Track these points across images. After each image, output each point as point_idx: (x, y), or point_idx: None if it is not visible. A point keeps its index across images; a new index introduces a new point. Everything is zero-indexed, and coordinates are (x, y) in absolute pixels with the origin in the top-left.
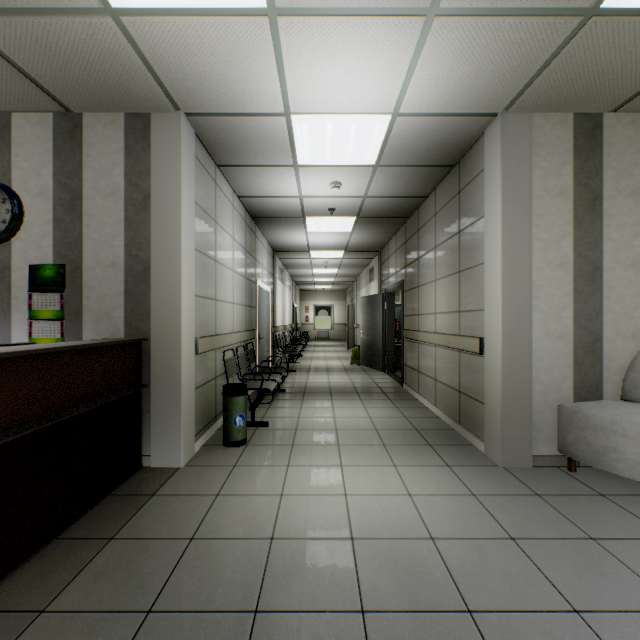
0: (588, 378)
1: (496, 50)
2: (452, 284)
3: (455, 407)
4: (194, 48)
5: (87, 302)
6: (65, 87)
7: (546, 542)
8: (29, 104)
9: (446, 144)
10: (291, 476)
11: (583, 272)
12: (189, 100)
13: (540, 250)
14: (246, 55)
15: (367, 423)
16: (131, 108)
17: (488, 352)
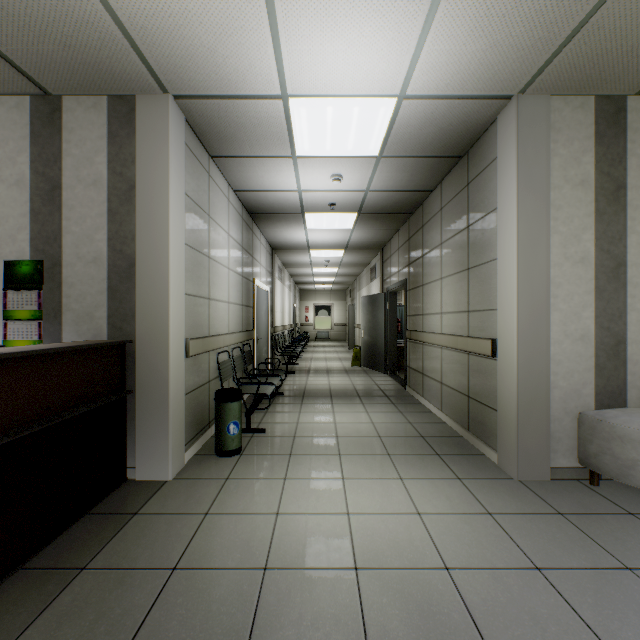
0: (611, 383)
1: (516, 19)
2: (460, 282)
3: (463, 413)
4: (179, 17)
5: (67, 301)
6: (40, 65)
7: (577, 573)
8: (3, 85)
9: (455, 132)
10: (288, 491)
11: (605, 268)
12: (177, 80)
13: (559, 244)
14: (237, 25)
15: (370, 429)
16: (114, 90)
17: (501, 355)
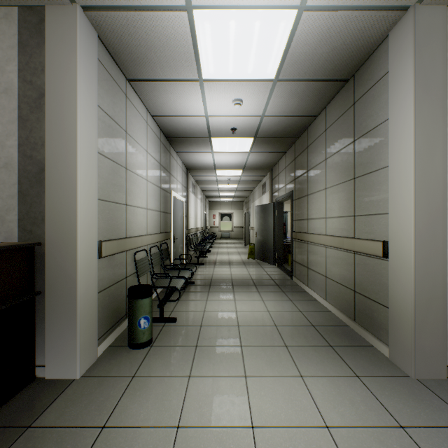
0: None
1: None
2: (345, 190)
3: (349, 305)
4: None
5: None
6: None
7: None
8: None
9: (346, 51)
10: (191, 393)
11: None
12: None
13: None
14: None
15: (266, 318)
16: None
17: (394, 256)
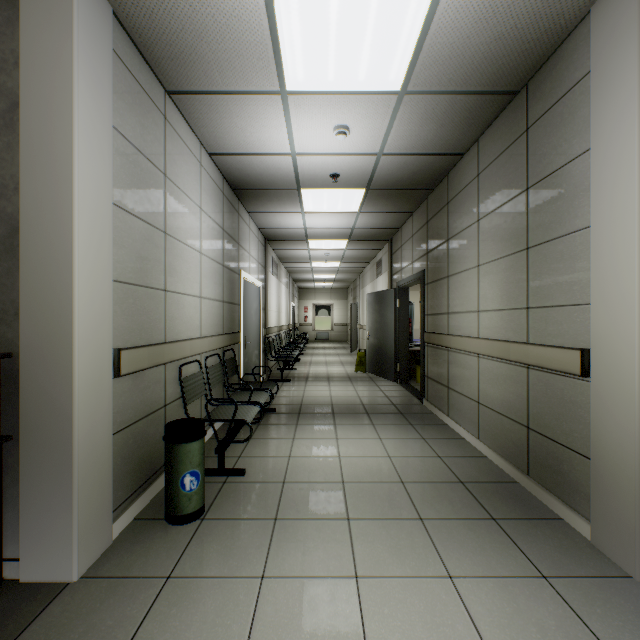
0: None
1: None
2: (512, 268)
3: (518, 449)
4: None
5: None
6: None
7: None
8: None
9: (519, 42)
10: (265, 611)
11: None
12: None
13: None
14: None
15: (387, 469)
16: None
17: (602, 375)
